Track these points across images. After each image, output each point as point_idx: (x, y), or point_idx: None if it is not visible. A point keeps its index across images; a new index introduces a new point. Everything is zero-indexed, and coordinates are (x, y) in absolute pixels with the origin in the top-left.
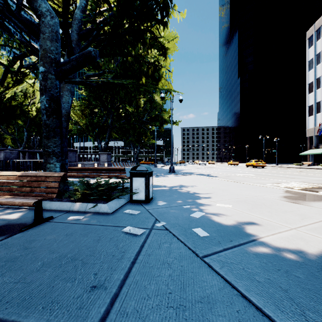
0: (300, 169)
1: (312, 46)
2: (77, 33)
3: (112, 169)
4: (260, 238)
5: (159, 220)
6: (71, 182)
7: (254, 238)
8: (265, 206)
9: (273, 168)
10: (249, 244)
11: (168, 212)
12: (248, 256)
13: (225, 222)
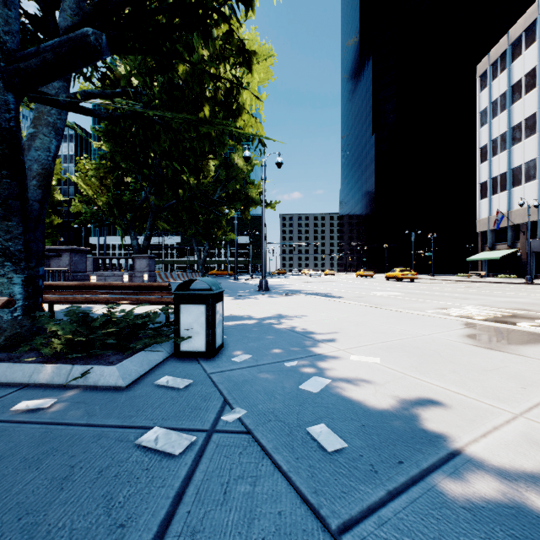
0: (469, 283)
1: (486, 88)
2: (73, 15)
3: (144, 286)
4: (463, 449)
5: (231, 402)
6: (43, 316)
7: (450, 450)
8: (443, 357)
9: (429, 282)
10: (443, 470)
11: (253, 380)
12: (455, 517)
13: (375, 402)
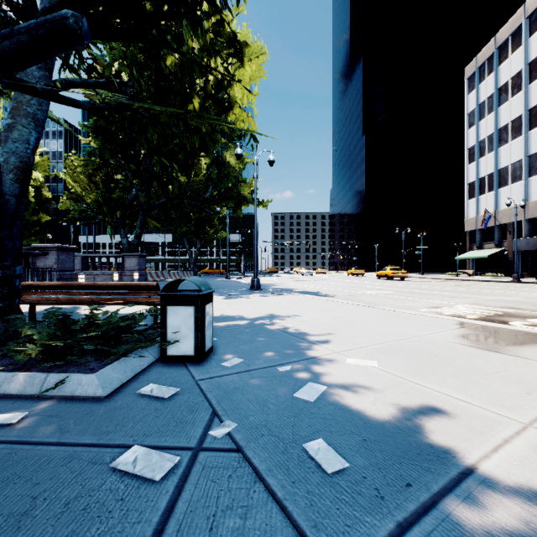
0: (458, 281)
1: (474, 90)
2: None
3: (131, 286)
4: (475, 468)
5: (220, 414)
6: (18, 319)
7: (461, 469)
8: (441, 359)
9: (419, 281)
10: (456, 494)
11: (244, 387)
12: None
13: (376, 411)
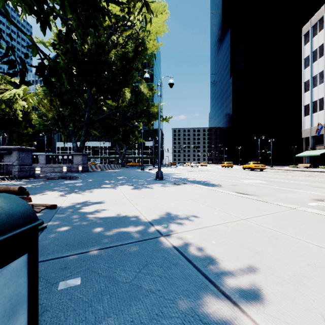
0: (303, 172)
1: (308, 42)
2: None
3: None
4: None
5: None
6: None
7: None
8: None
9: (274, 171)
10: None
11: None
12: None
13: None
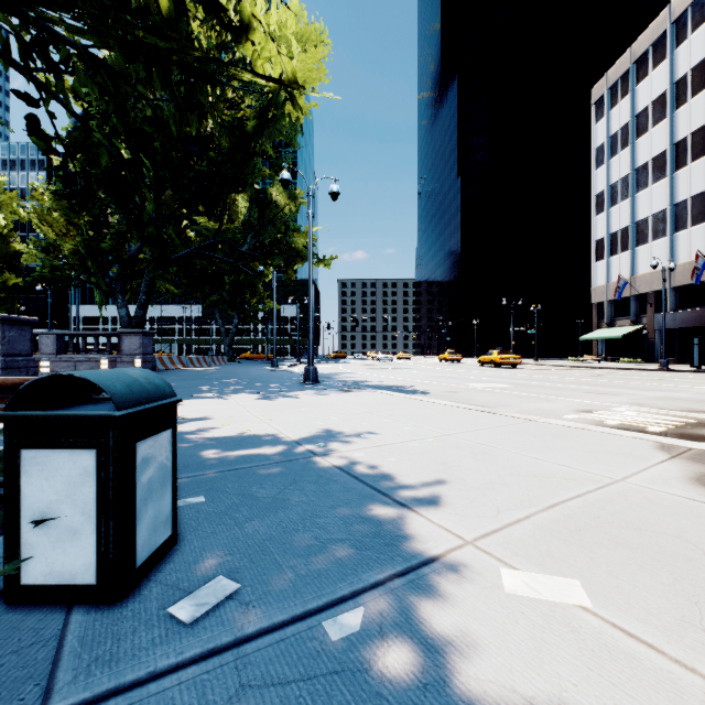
0: (588, 370)
1: (603, 118)
2: None
3: None
4: None
5: None
6: None
7: None
8: None
9: (537, 369)
10: None
11: None
12: None
13: None
